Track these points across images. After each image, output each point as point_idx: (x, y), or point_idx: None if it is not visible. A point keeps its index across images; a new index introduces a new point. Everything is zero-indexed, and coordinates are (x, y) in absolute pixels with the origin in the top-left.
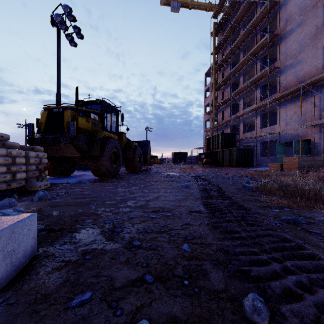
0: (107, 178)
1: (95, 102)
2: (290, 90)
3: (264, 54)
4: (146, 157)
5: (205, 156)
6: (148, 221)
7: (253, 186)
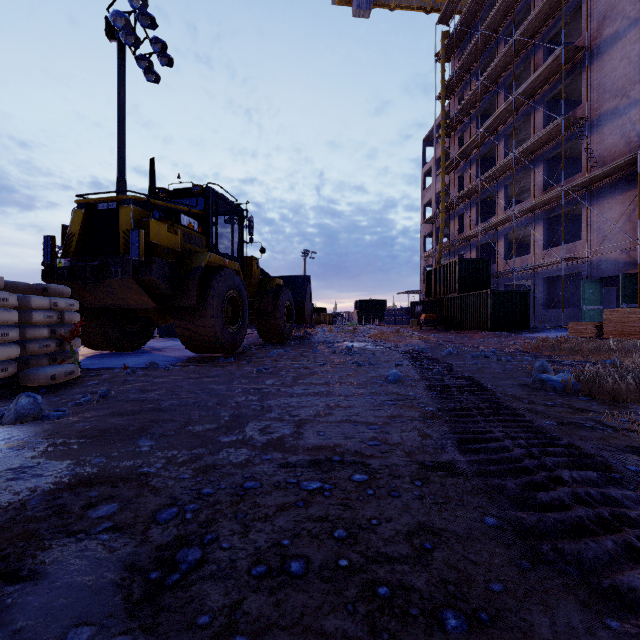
0: (216, 356)
1: (192, 192)
2: (613, 164)
3: (551, 91)
4: (302, 310)
5: (424, 307)
6: (295, 512)
7: (567, 380)
